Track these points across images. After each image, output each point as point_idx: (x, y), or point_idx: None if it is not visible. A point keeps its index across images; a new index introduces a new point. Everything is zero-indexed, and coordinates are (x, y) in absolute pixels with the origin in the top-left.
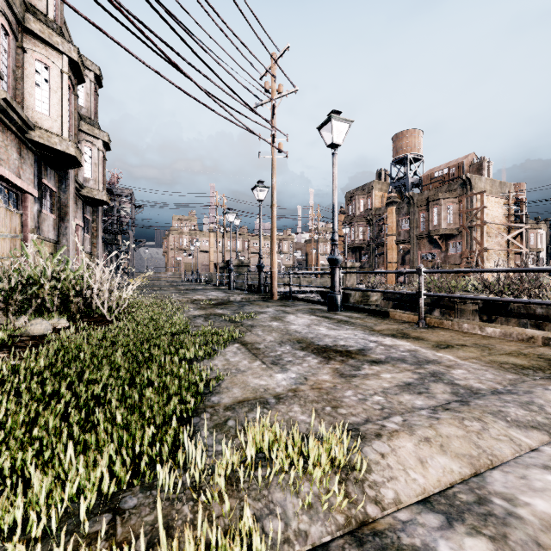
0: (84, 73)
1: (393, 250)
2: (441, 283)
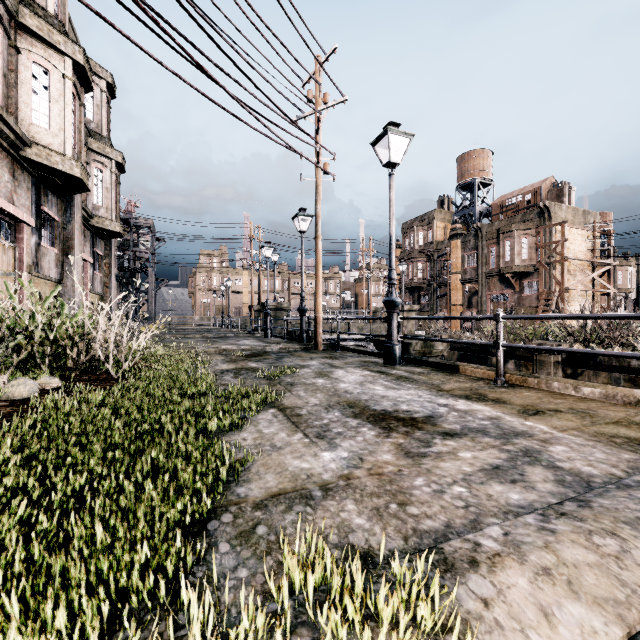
0: (94, 81)
1: (457, 291)
2: (515, 330)
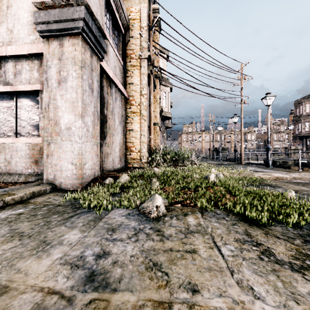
0: None
1: None
2: None
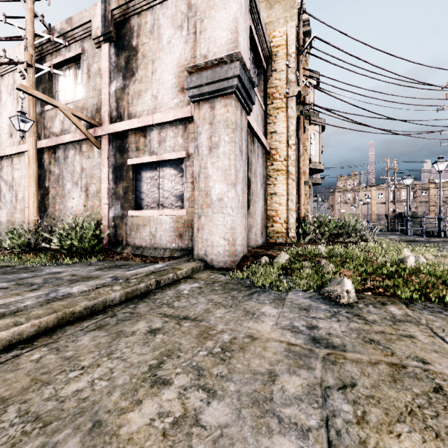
0: None
1: None
2: None
